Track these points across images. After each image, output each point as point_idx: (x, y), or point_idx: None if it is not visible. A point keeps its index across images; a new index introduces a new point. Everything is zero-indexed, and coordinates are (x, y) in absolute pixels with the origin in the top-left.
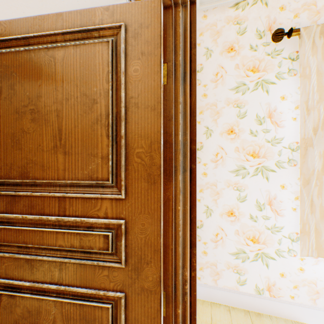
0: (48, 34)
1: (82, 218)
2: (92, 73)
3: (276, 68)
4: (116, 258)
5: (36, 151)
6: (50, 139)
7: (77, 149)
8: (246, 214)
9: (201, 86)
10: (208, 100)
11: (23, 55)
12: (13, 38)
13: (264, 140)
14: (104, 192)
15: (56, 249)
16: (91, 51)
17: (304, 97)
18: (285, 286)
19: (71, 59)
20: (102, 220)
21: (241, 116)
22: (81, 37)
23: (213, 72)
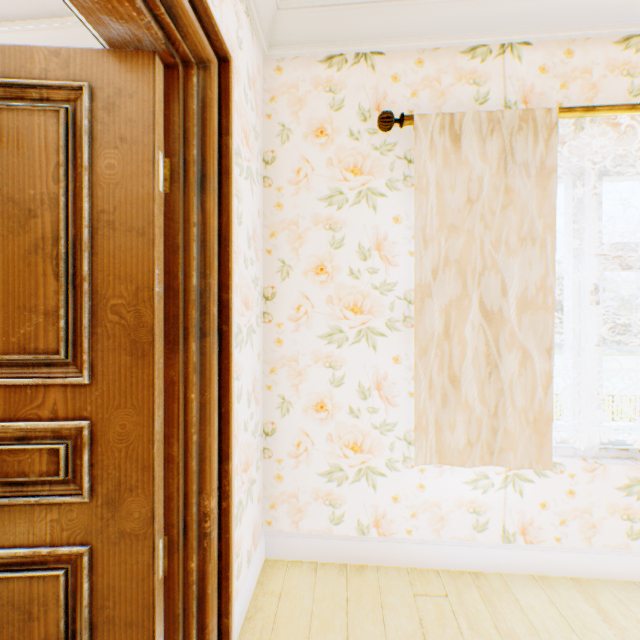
0: None
1: (6, 423)
2: (28, 163)
3: (387, 171)
4: (75, 488)
5: None
6: None
7: None
8: (344, 407)
9: (274, 189)
10: (285, 215)
11: None
12: None
13: (370, 286)
14: (52, 374)
15: None
16: (26, 124)
17: (420, 222)
18: (399, 516)
19: None
20: (46, 424)
21: (337, 245)
22: (5, 95)
23: (293, 167)
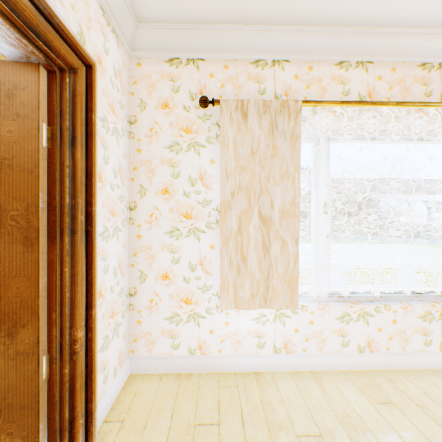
0: None
1: None
2: None
3: (206, 132)
4: None
5: None
6: None
7: None
8: (180, 276)
9: (136, 140)
10: (143, 157)
11: None
12: None
13: (196, 201)
14: None
15: None
16: None
17: (224, 164)
18: (214, 342)
19: None
20: None
21: (176, 176)
22: None
23: (148, 127)
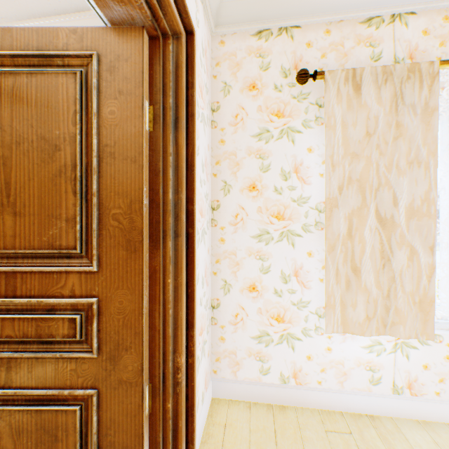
0: None
1: (39, 299)
2: (54, 112)
3: (302, 114)
4: (87, 347)
5: None
6: None
7: (33, 208)
8: (270, 289)
9: (218, 129)
10: (227, 148)
11: None
12: None
13: (289, 199)
14: (71, 264)
15: (3, 341)
16: (53, 83)
17: (329, 151)
18: (312, 371)
19: (24, 91)
20: (67, 300)
21: (265, 170)
22: (38, 63)
23: (232, 113)
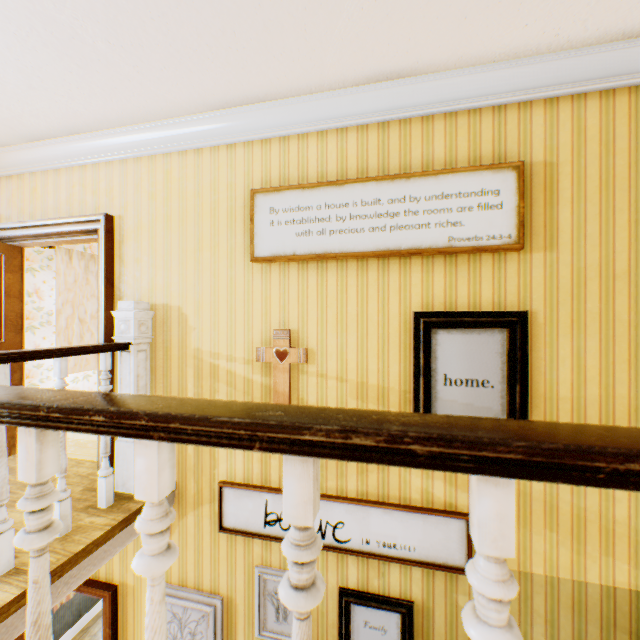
0: None
1: None
2: None
3: (41, 262)
4: None
5: None
6: None
7: None
8: None
9: None
10: None
11: None
12: None
13: (33, 308)
14: None
15: None
16: None
17: (59, 286)
18: None
19: None
20: None
21: None
22: None
23: None
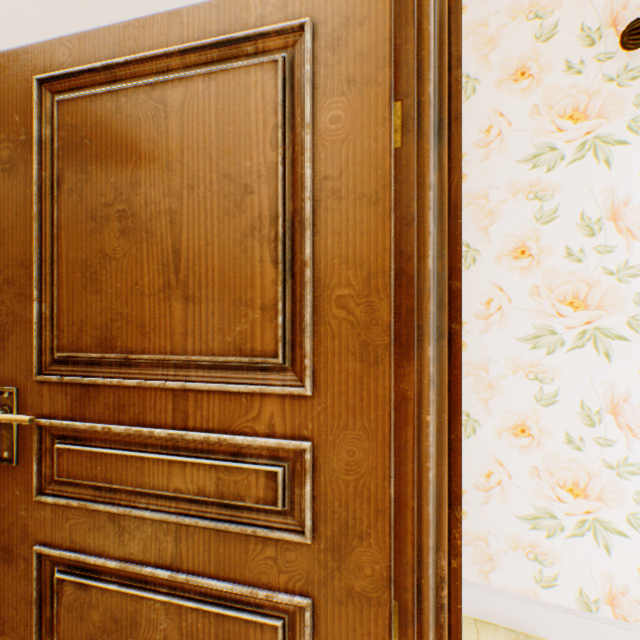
0: (152, 56)
1: (221, 436)
2: (243, 131)
3: (628, 108)
4: (292, 522)
5: (129, 295)
6: (157, 272)
7: (211, 290)
8: (557, 434)
9: None
10: (469, 187)
11: (103, 102)
12: (86, 70)
13: (599, 270)
14: (267, 381)
15: (169, 496)
16: (240, 85)
17: None
18: None
19: (198, 105)
20: (263, 441)
21: (545, 219)
22: (218, 57)
23: (480, 126)
